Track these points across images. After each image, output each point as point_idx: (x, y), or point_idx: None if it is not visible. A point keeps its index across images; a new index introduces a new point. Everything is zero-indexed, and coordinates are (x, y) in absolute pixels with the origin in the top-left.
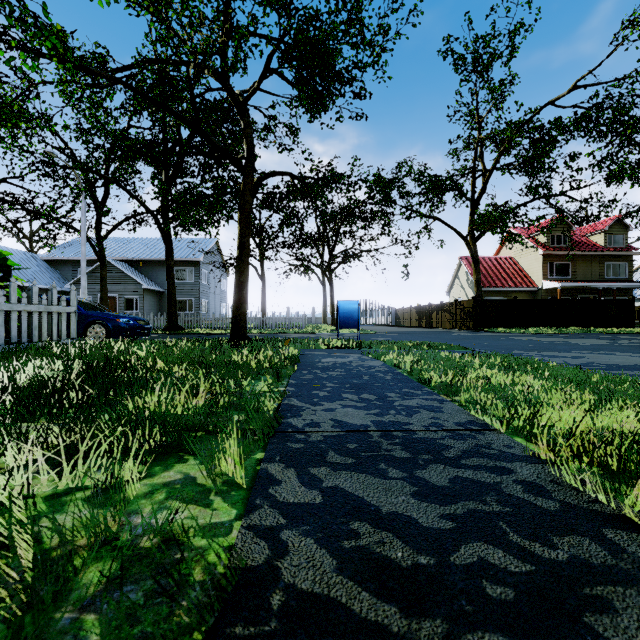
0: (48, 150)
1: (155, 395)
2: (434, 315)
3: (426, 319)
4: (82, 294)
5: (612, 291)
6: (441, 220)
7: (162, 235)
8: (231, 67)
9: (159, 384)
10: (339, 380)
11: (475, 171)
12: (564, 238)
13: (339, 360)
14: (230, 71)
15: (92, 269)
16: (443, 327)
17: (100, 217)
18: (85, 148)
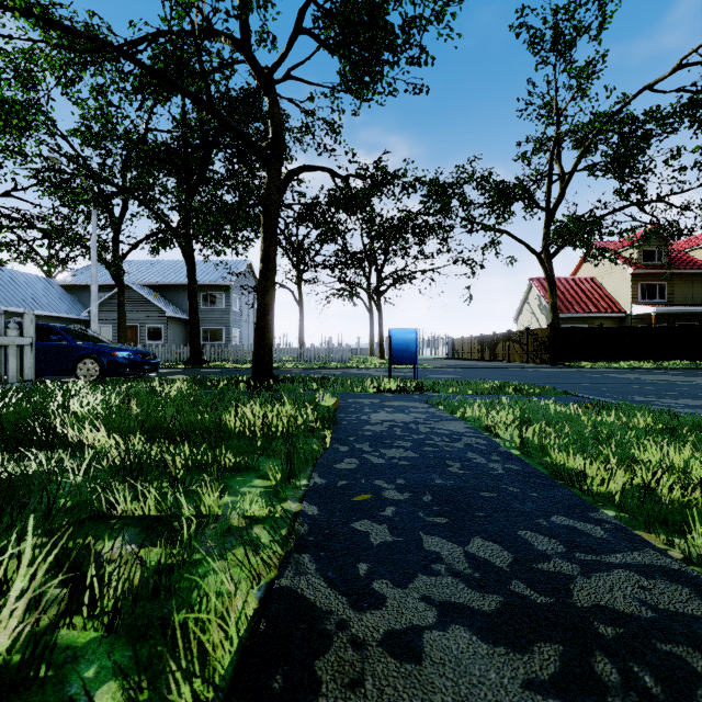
0: (51, 155)
1: None
2: (500, 346)
3: (490, 351)
4: (92, 322)
5: None
6: (510, 234)
7: (183, 254)
8: (246, 10)
9: None
10: (407, 476)
11: (551, 174)
12: (659, 254)
13: (398, 418)
14: (244, 13)
15: (111, 295)
16: (511, 360)
17: (117, 235)
18: (96, 155)
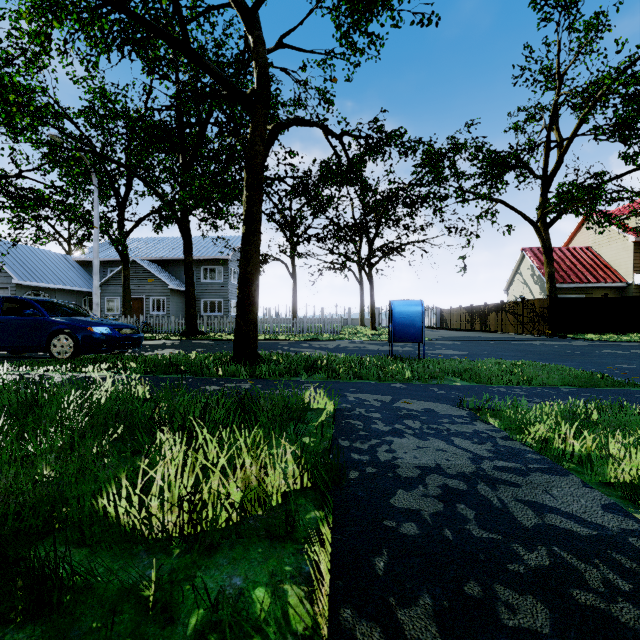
0: (52, 133)
1: None
2: (492, 316)
3: (481, 321)
4: (94, 295)
5: None
6: (505, 203)
7: (179, 227)
8: None
9: None
10: None
11: (549, 141)
12: None
13: (444, 459)
14: None
15: (120, 269)
16: (504, 331)
17: (122, 213)
18: (99, 134)
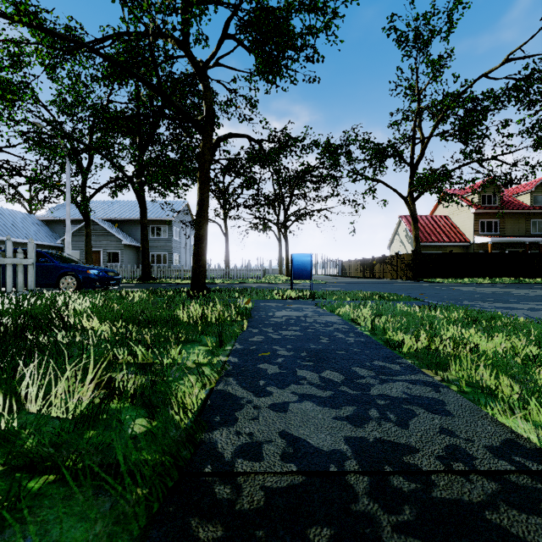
0: (35, 121)
1: (23, 385)
2: (377, 267)
3: (370, 270)
4: (67, 248)
5: (537, 245)
6: (384, 182)
7: (137, 196)
8: (187, 25)
9: (30, 368)
10: (293, 344)
11: (414, 138)
12: (494, 198)
13: (293, 314)
14: (186, 28)
15: (80, 227)
16: (385, 277)
17: (85, 182)
18: (70, 120)
